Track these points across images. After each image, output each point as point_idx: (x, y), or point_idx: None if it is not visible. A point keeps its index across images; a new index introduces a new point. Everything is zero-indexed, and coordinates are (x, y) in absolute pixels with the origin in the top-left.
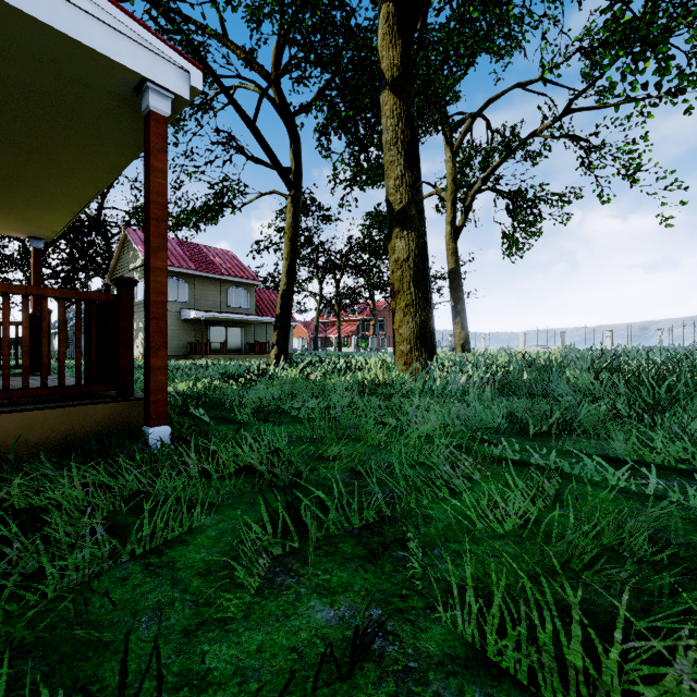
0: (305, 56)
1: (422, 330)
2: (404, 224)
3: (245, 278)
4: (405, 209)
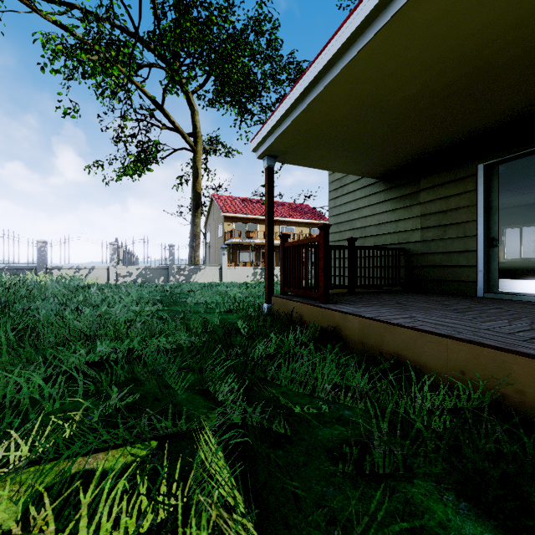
0: None
1: None
2: None
3: None
4: None
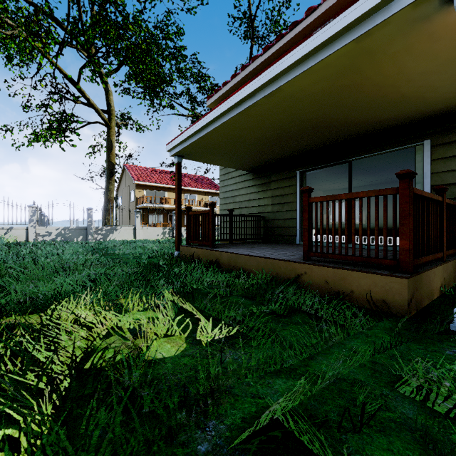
0: None
1: None
2: None
3: None
4: None
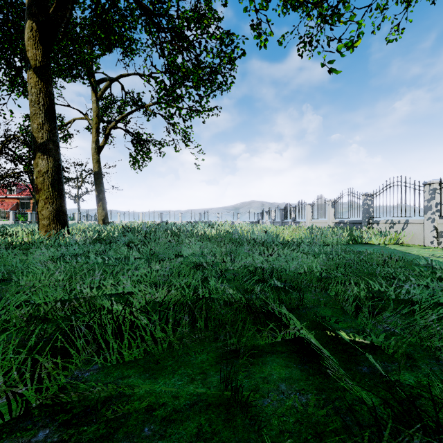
0: None
1: (57, 212)
2: (45, 152)
3: None
4: (45, 143)
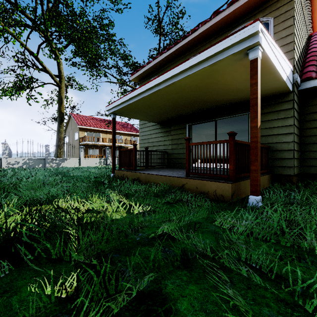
0: None
1: None
2: None
3: None
4: None
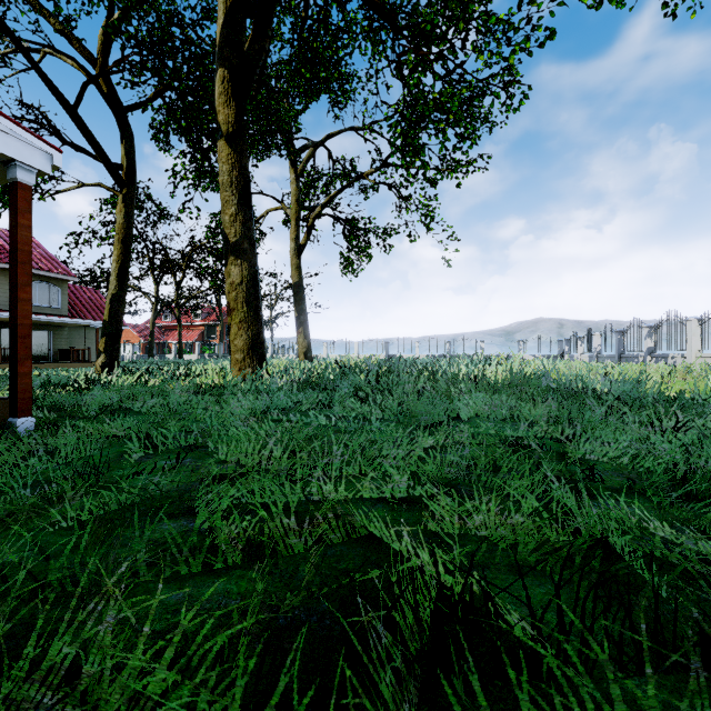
0: (141, 62)
1: (253, 342)
2: (238, 254)
3: (55, 272)
4: (239, 242)
